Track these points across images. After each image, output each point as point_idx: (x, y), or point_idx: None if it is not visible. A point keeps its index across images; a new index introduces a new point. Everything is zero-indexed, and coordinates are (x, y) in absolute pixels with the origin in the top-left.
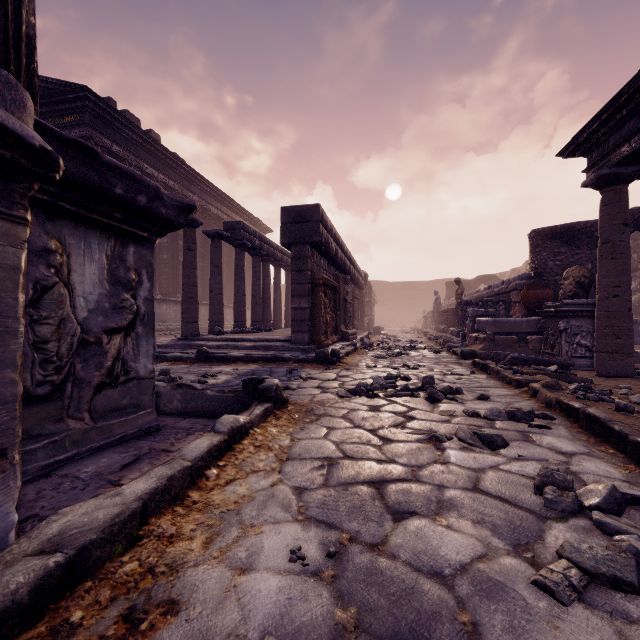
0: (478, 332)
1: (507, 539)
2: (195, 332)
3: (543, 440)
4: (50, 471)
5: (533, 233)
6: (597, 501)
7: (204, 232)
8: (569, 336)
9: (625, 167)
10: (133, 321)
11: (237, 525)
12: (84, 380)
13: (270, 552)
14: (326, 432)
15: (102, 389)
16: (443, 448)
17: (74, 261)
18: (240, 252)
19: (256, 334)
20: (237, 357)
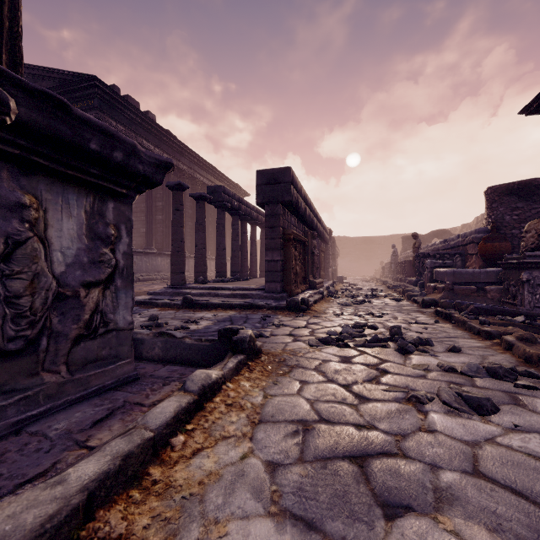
0: (436, 282)
1: None
2: (182, 281)
3: (536, 404)
4: (21, 427)
5: (489, 190)
6: None
7: (190, 195)
8: (532, 287)
9: None
10: (112, 274)
11: (199, 519)
12: (61, 333)
13: None
14: (299, 387)
15: (81, 341)
16: (425, 411)
17: (51, 216)
18: (221, 212)
19: (234, 283)
20: (217, 304)
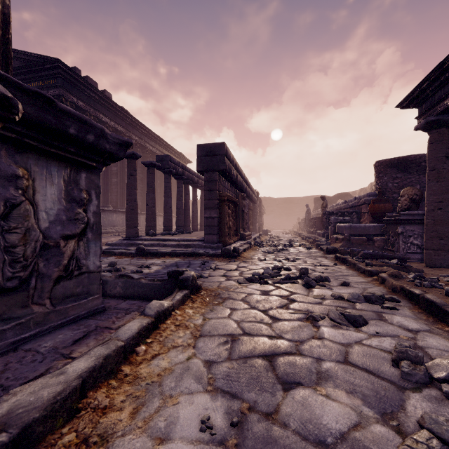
0: (338, 234)
1: (375, 408)
2: (135, 234)
3: (393, 319)
4: (17, 346)
5: (377, 163)
6: (444, 375)
7: (142, 163)
8: (405, 237)
9: (447, 115)
10: (84, 229)
11: (159, 396)
12: (46, 275)
13: (184, 422)
14: (229, 312)
15: (60, 281)
16: (318, 326)
17: (38, 184)
18: (168, 177)
19: (179, 235)
20: (165, 252)
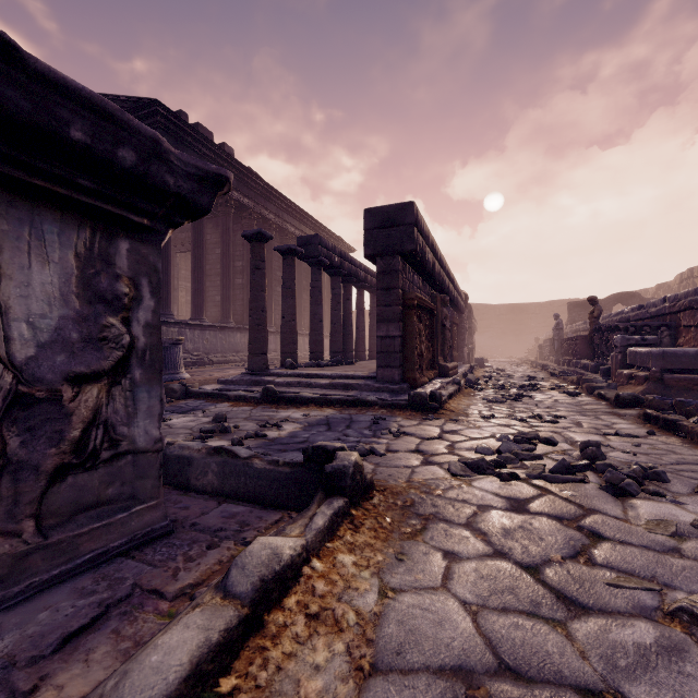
0: (630, 367)
1: None
2: (263, 365)
3: None
4: None
5: None
6: None
7: (275, 248)
8: None
9: None
10: (125, 361)
11: None
12: (26, 464)
13: None
14: (444, 568)
15: (67, 474)
16: None
17: (8, 260)
18: (317, 271)
19: (334, 368)
20: (309, 398)
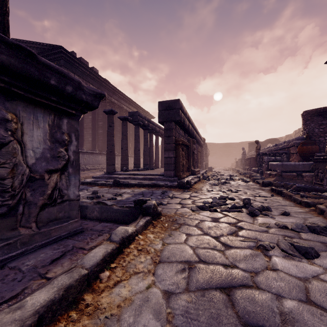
0: (270, 170)
1: None
2: (113, 170)
3: None
4: (5, 263)
5: (305, 113)
6: None
7: (118, 117)
8: None
9: None
10: (66, 165)
11: None
12: (32, 202)
13: None
14: (185, 238)
15: (45, 207)
16: (269, 255)
17: (26, 127)
18: (137, 128)
19: (145, 171)
20: (134, 184)
